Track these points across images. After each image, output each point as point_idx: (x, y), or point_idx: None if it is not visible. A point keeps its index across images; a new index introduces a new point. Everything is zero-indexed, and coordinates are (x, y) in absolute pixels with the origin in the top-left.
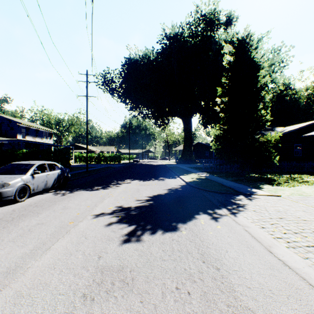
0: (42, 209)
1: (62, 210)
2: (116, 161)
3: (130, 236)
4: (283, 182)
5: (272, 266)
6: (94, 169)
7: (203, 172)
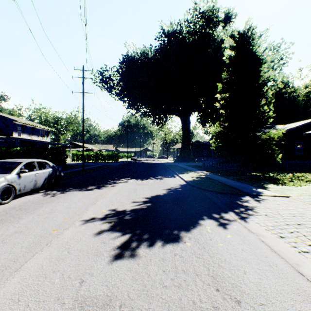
0: (26, 213)
1: (48, 214)
2: (114, 159)
3: (123, 249)
4: (287, 181)
5: (309, 296)
6: (91, 167)
7: (202, 170)
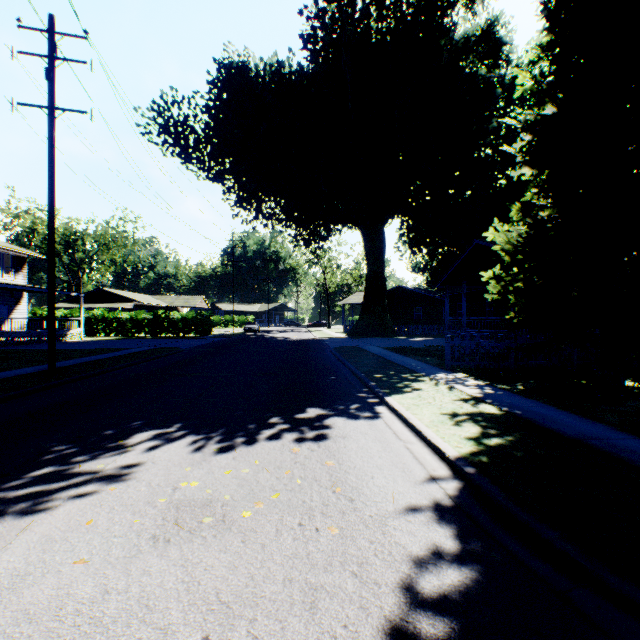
0: None
1: None
2: (200, 330)
3: None
4: None
5: None
6: (102, 359)
7: (451, 371)
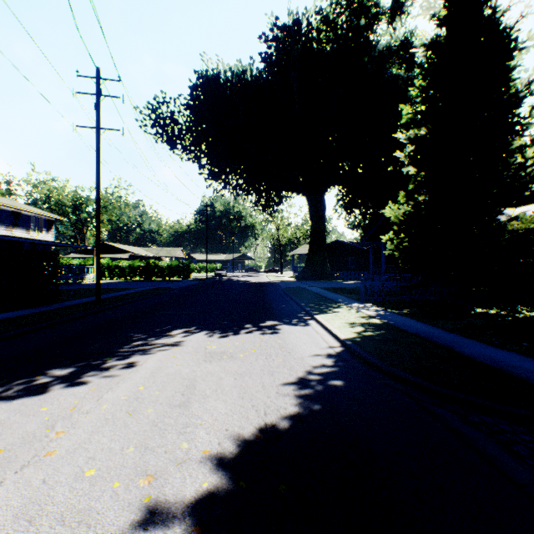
0: None
1: None
2: (181, 275)
3: None
4: None
5: None
6: (123, 294)
7: (363, 302)
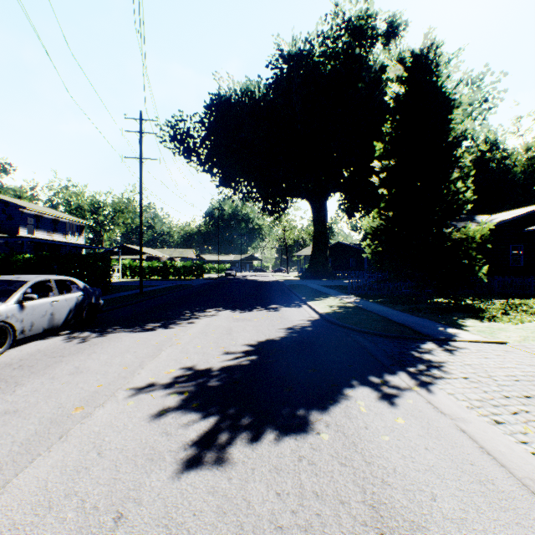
0: (30, 374)
1: (69, 377)
2: (195, 274)
3: (203, 447)
4: (499, 313)
5: None
6: (155, 289)
7: (349, 295)
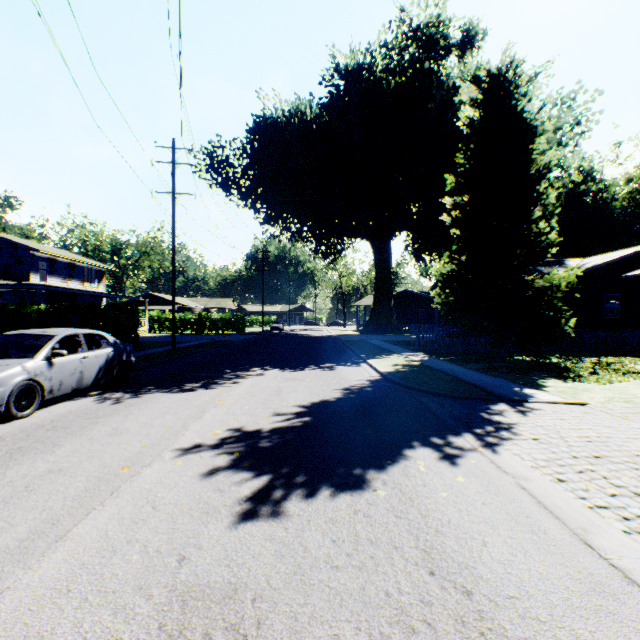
0: (66, 435)
1: (109, 438)
2: (236, 328)
3: (258, 502)
4: (586, 373)
5: (598, 584)
6: (190, 345)
7: (416, 352)
